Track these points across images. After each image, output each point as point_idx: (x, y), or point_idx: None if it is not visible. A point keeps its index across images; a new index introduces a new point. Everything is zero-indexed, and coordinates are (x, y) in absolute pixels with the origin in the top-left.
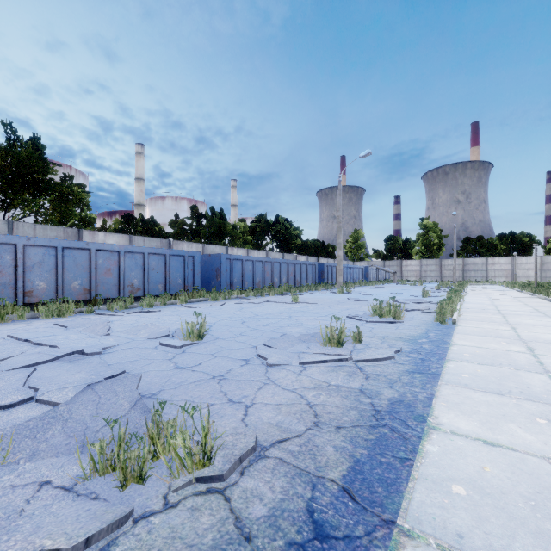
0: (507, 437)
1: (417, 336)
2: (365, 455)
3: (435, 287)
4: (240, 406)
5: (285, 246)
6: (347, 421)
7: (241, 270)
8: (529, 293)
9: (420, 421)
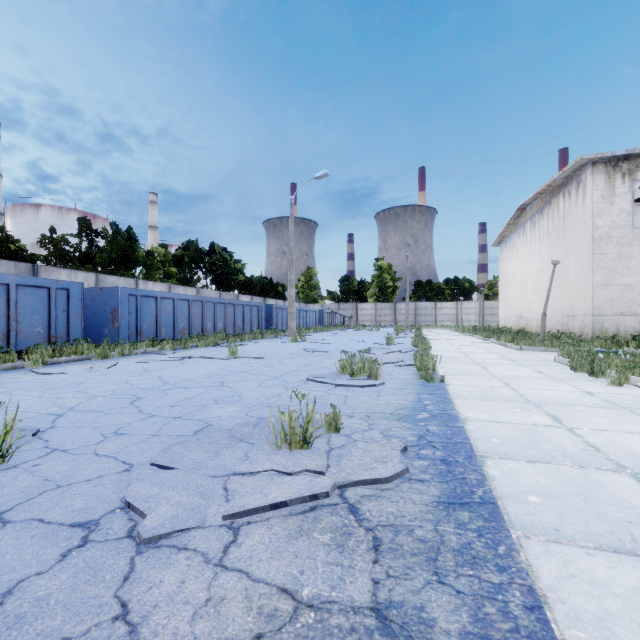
0: None
1: (412, 407)
2: None
3: (394, 333)
4: None
5: (223, 283)
6: None
7: (155, 312)
8: (482, 337)
9: None
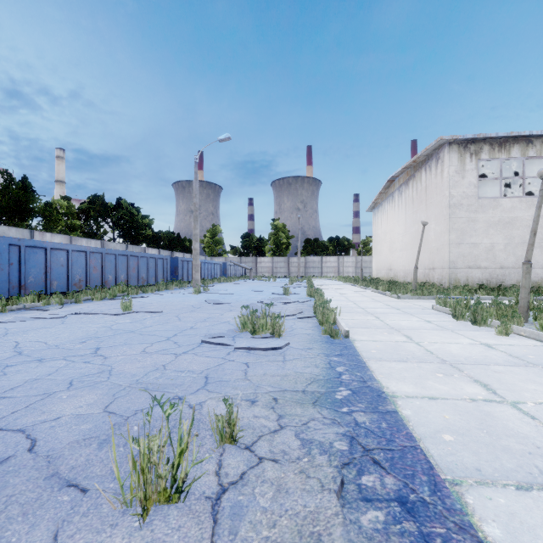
0: None
1: (326, 378)
2: None
3: (289, 283)
4: None
5: (131, 236)
6: None
7: (44, 264)
8: (363, 287)
9: None
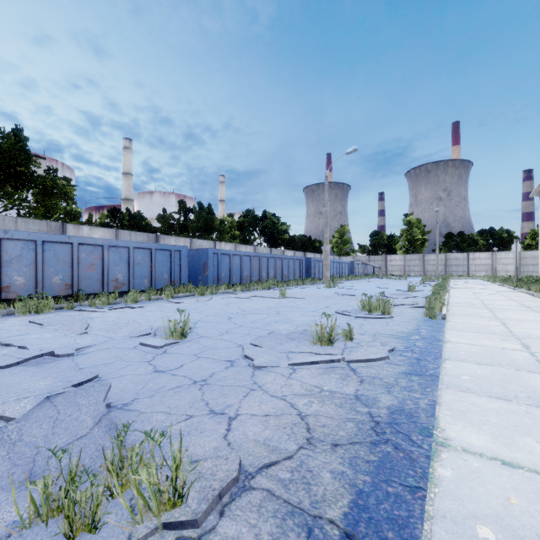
0: (526, 455)
1: (409, 332)
2: (368, 483)
3: (419, 282)
4: (223, 419)
5: (272, 241)
6: (344, 436)
7: (229, 265)
8: (511, 287)
9: (426, 435)
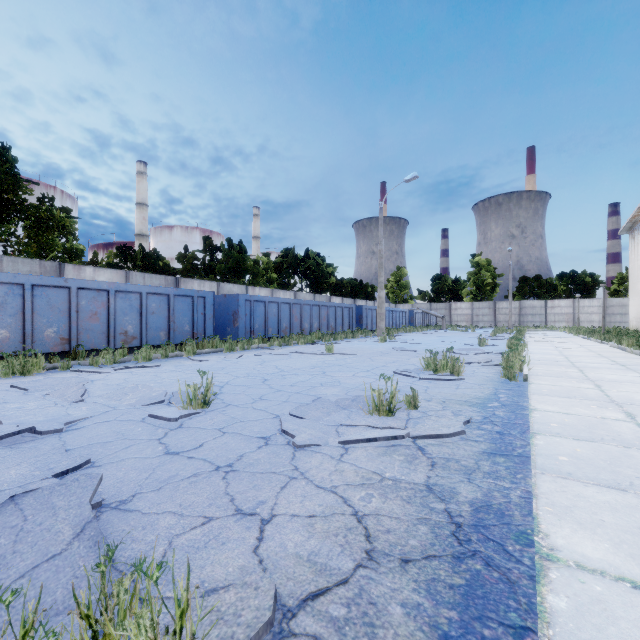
0: None
1: (486, 398)
2: (455, 622)
3: (490, 334)
4: (253, 522)
5: (316, 286)
6: (416, 547)
7: (264, 314)
8: (598, 340)
9: (525, 544)
